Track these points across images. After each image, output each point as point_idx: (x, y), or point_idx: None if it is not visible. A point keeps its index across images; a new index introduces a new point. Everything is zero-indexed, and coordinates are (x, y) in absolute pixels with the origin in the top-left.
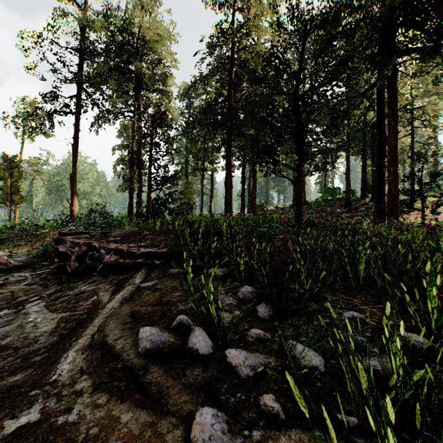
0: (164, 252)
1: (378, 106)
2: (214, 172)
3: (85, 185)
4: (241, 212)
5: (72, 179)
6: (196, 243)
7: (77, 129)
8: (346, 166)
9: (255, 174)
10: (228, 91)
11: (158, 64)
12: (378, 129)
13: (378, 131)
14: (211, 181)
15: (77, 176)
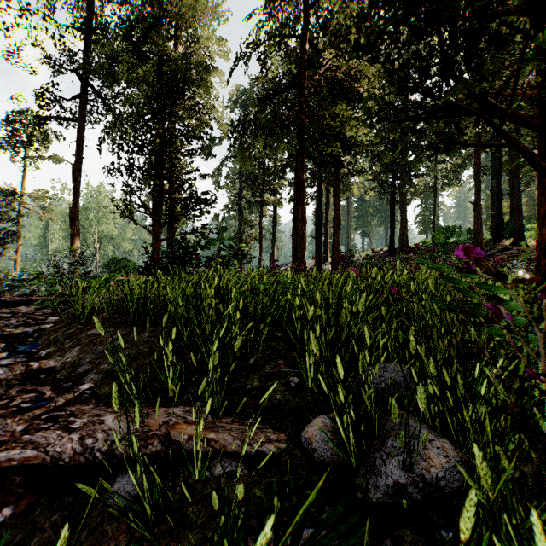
0: (21, 465)
1: None
2: (278, 206)
3: (110, 227)
4: (317, 261)
5: (72, 215)
6: (200, 382)
7: (80, 143)
8: (475, 192)
9: (338, 204)
10: (298, 71)
11: (196, 46)
12: None
13: None
14: (273, 219)
15: (100, 216)
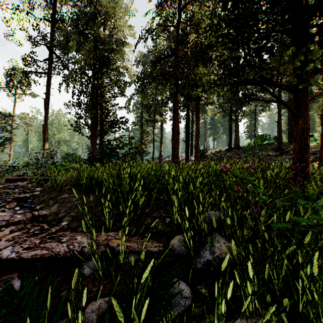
0: (41, 257)
1: None
2: (163, 123)
3: (65, 135)
4: (186, 155)
5: (43, 128)
6: (122, 221)
7: (48, 86)
8: (278, 115)
9: (198, 122)
10: (175, 46)
11: (116, 30)
12: None
13: None
14: (161, 130)
15: (59, 128)
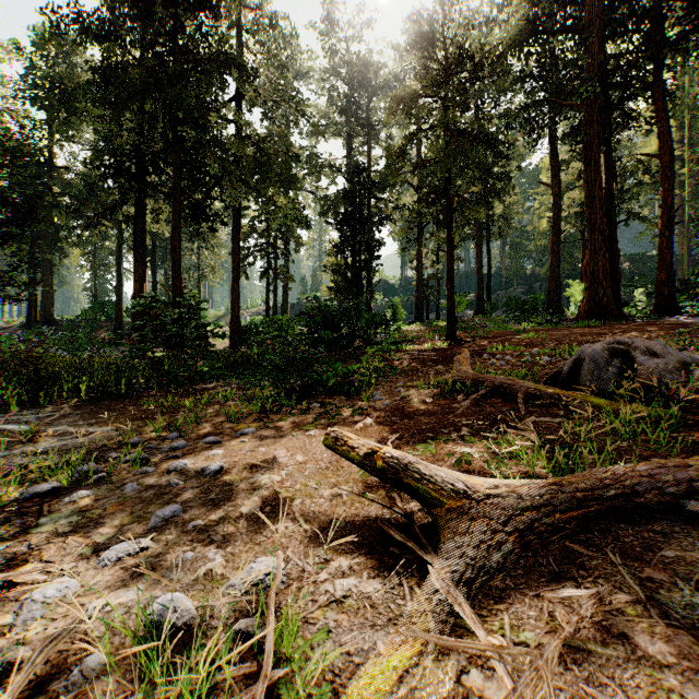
0: None
1: (136, 224)
2: None
3: None
4: None
5: None
6: None
7: None
8: (117, 277)
9: None
10: None
11: None
12: (135, 250)
13: (135, 252)
14: None
15: None
